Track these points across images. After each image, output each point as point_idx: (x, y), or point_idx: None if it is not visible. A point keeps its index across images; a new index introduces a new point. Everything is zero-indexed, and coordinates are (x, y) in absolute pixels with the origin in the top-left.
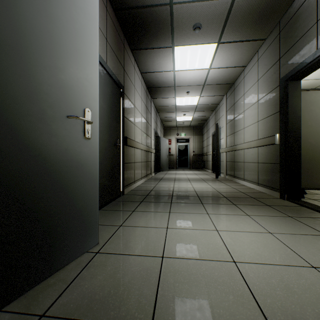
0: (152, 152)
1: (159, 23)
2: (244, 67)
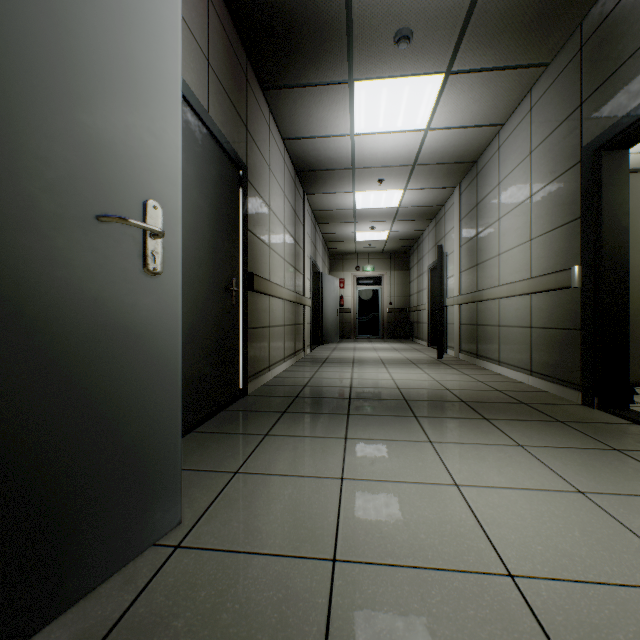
0: (307, 304)
1: (321, 28)
2: (499, 126)
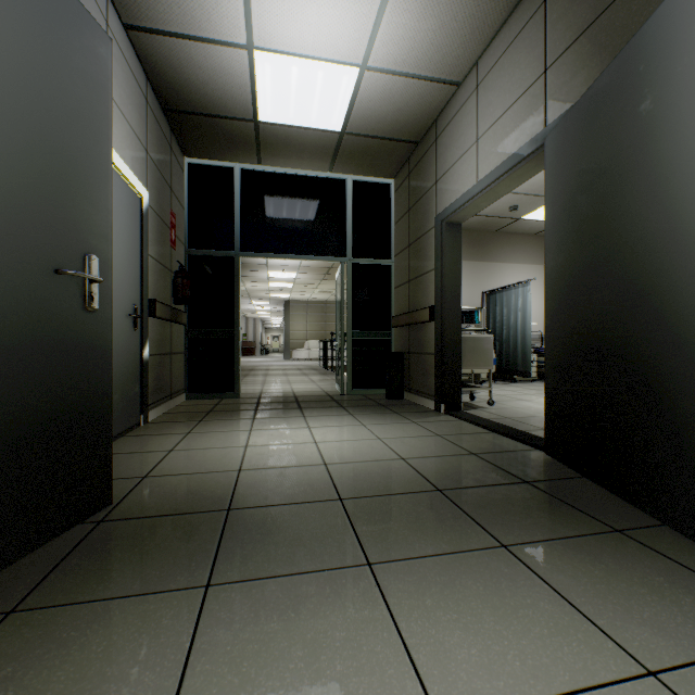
0: None
1: None
2: None
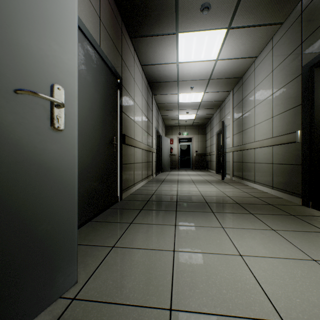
0: (154, 152)
1: (161, 3)
2: (255, 58)
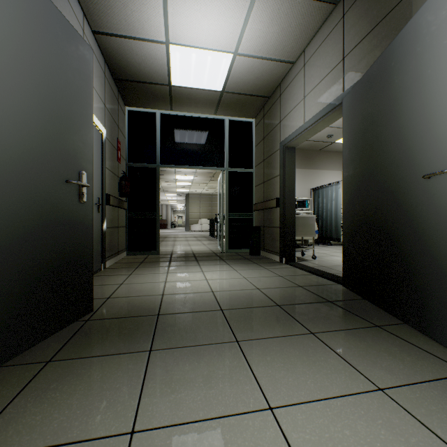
0: None
1: None
2: None
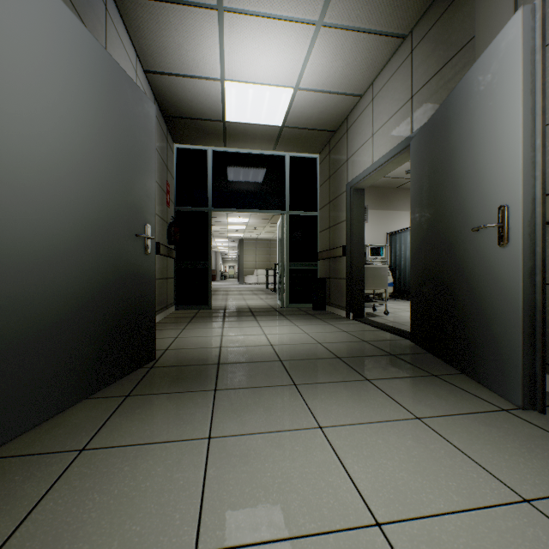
0: None
1: None
2: None
